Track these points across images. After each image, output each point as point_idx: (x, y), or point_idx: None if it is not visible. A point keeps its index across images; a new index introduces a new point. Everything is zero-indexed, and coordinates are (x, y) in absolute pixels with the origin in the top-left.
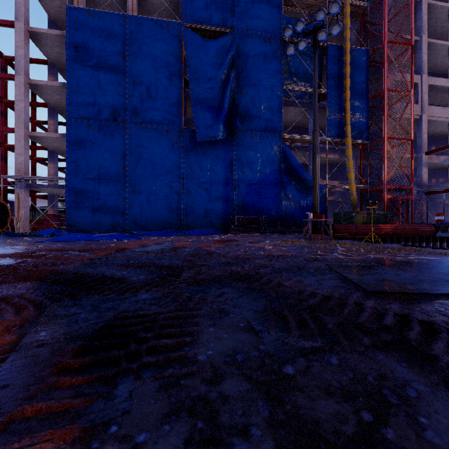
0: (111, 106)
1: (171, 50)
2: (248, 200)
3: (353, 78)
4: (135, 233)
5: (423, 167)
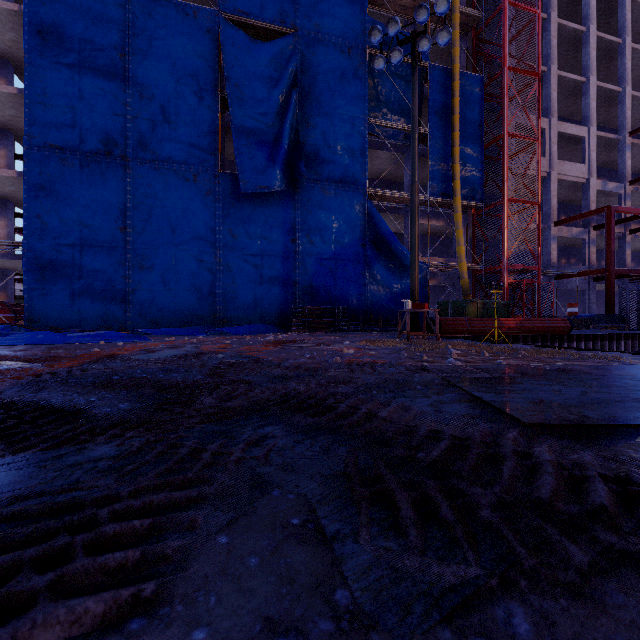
0: (103, 132)
1: (201, 51)
2: (318, 283)
3: (464, 115)
4: (139, 332)
5: (551, 242)
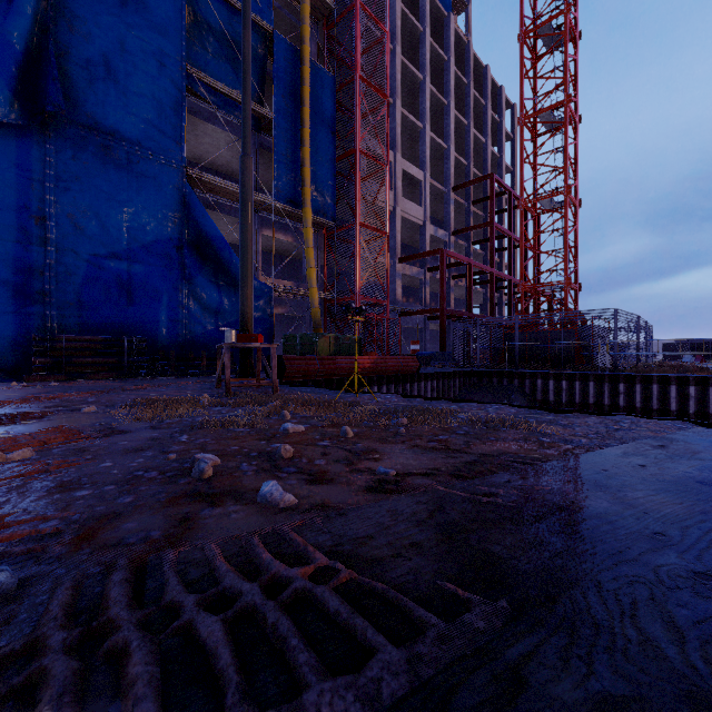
0: None
1: None
2: (95, 299)
3: (315, 113)
4: None
5: (397, 278)
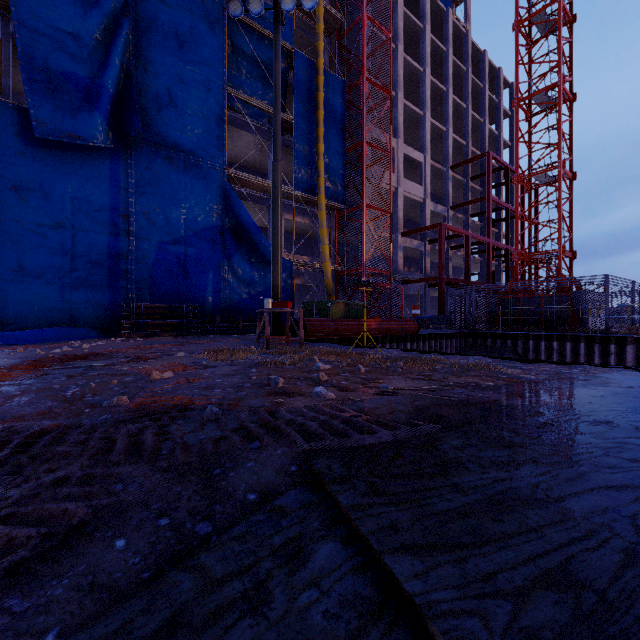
0: None
1: None
2: (162, 275)
3: (328, 113)
4: None
5: (399, 250)
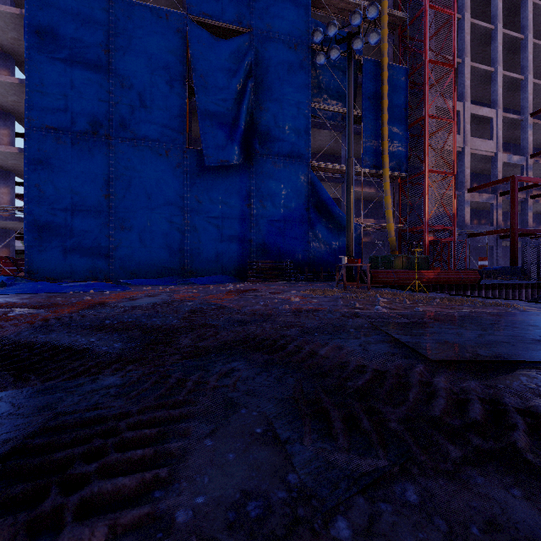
0: (90, 115)
1: (172, 47)
2: (270, 241)
3: (392, 100)
4: (121, 282)
5: (465, 206)
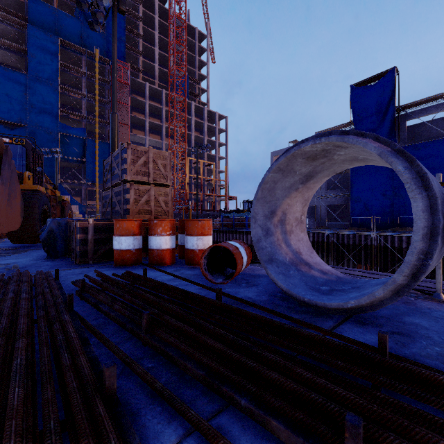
0: None
1: None
2: None
3: (102, 155)
4: None
5: None
